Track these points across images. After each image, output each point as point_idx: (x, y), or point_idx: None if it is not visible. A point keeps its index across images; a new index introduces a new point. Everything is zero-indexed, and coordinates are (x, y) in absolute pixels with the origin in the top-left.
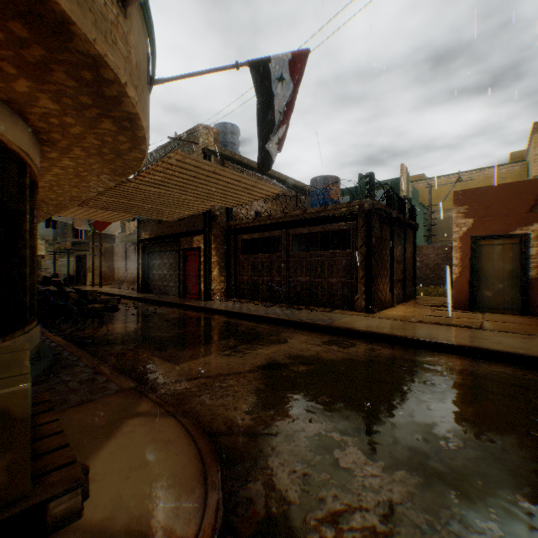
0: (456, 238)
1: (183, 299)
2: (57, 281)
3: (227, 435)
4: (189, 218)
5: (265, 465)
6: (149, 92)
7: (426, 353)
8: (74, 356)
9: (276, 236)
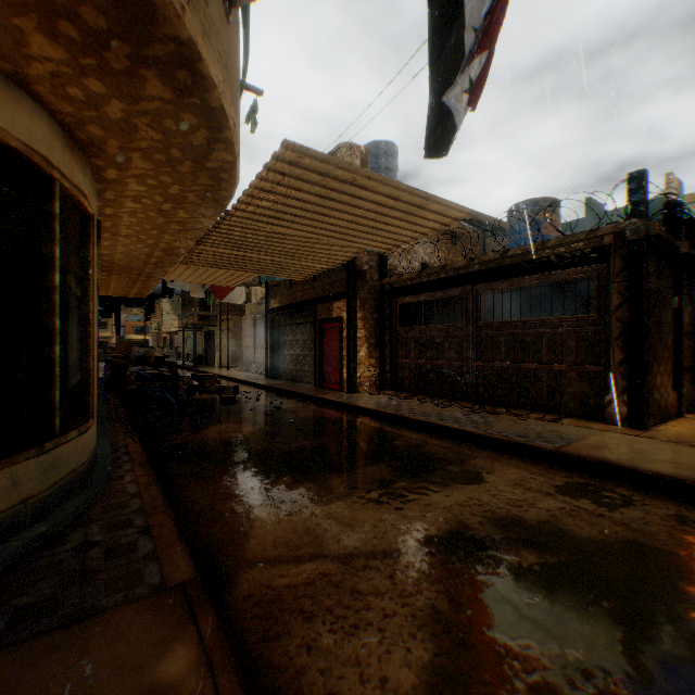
0: None
1: (319, 390)
2: (172, 362)
3: None
4: (327, 277)
5: None
6: (228, 23)
7: None
8: (135, 485)
9: (454, 297)
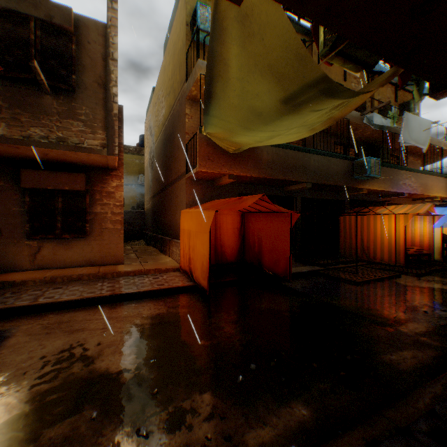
0: None
1: None
2: None
3: None
4: None
5: None
6: None
7: None
8: None
9: None
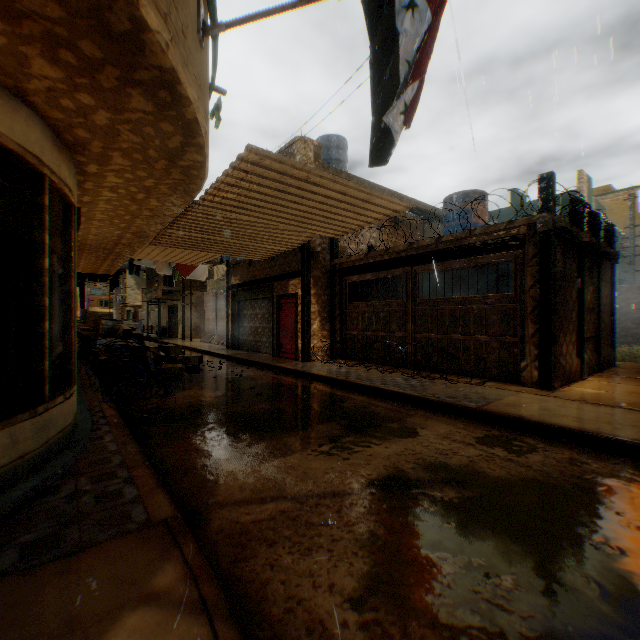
0: None
1: (277, 359)
2: (139, 334)
3: None
4: (284, 257)
5: None
6: (201, 48)
7: None
8: (115, 444)
9: (396, 276)
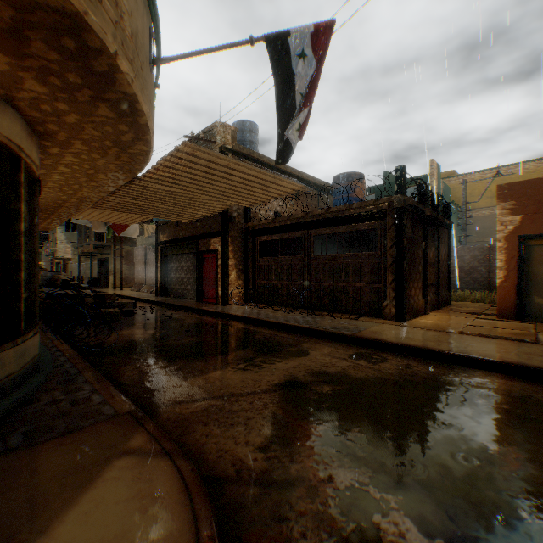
0: (501, 237)
1: (200, 303)
2: (76, 284)
3: (234, 483)
4: (206, 219)
5: (281, 535)
6: (151, 73)
7: (473, 372)
8: (75, 369)
9: (296, 237)
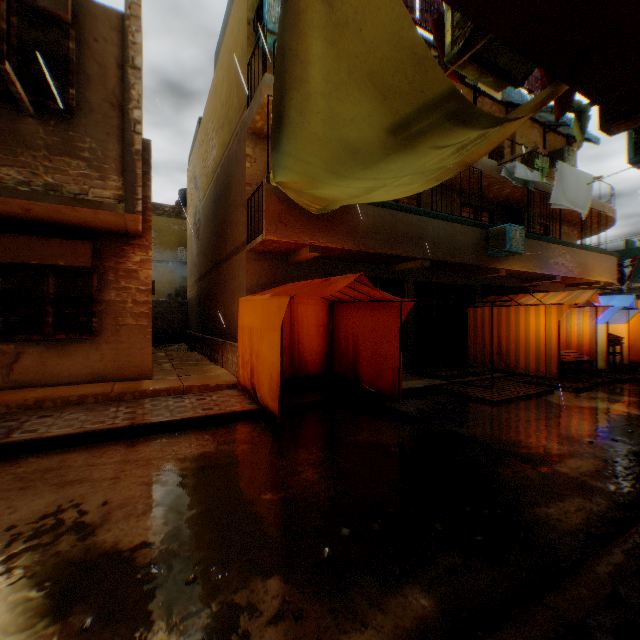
0: None
1: None
2: None
3: None
4: None
5: None
6: None
7: None
8: None
9: None
